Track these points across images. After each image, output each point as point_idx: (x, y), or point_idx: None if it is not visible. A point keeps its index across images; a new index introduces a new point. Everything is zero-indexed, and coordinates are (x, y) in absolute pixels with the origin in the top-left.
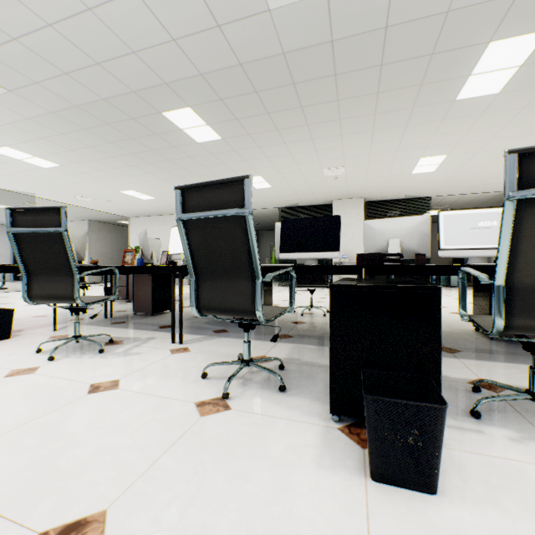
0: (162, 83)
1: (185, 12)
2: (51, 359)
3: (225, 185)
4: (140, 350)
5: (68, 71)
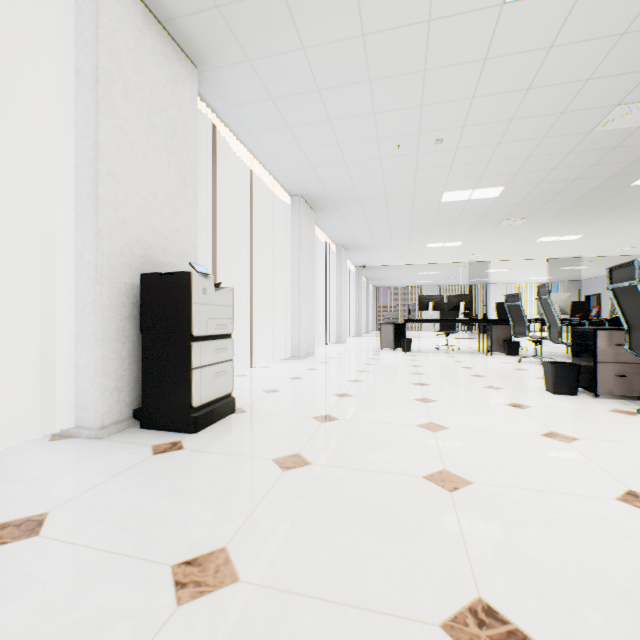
0: (608, 178)
1: (585, 158)
2: (518, 362)
3: (544, 285)
4: None
5: (547, 201)
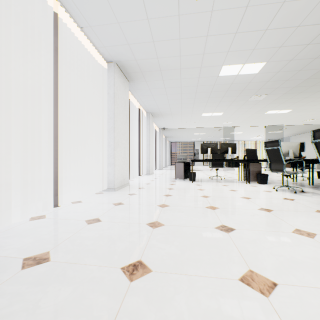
0: None
1: None
2: (276, 190)
3: None
4: (312, 196)
5: (287, 79)
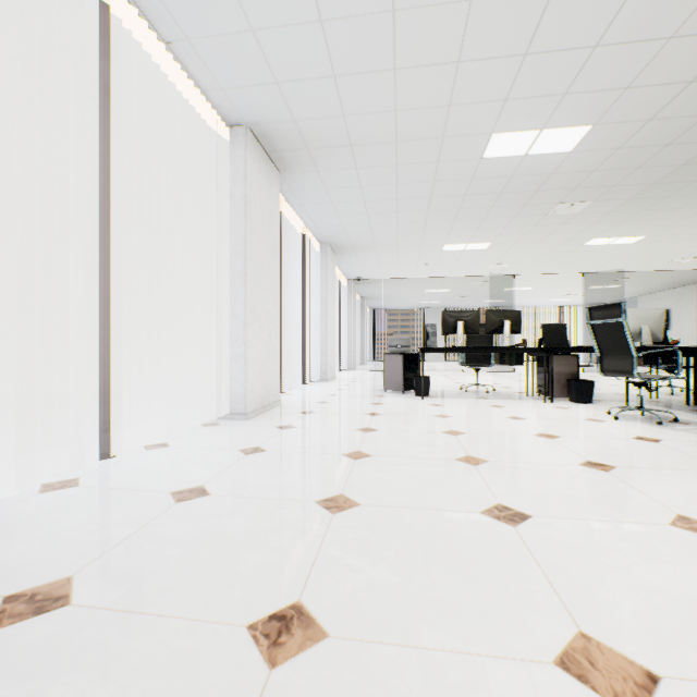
0: None
1: None
2: (614, 418)
3: None
4: None
5: (638, 166)
